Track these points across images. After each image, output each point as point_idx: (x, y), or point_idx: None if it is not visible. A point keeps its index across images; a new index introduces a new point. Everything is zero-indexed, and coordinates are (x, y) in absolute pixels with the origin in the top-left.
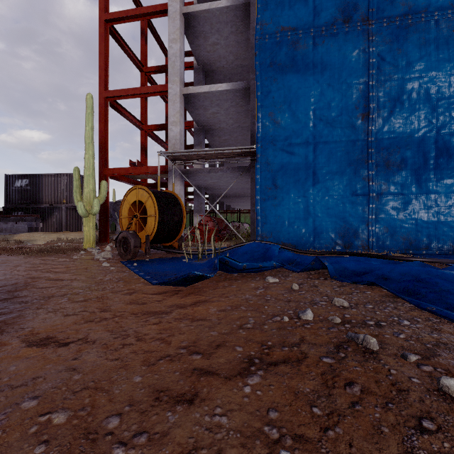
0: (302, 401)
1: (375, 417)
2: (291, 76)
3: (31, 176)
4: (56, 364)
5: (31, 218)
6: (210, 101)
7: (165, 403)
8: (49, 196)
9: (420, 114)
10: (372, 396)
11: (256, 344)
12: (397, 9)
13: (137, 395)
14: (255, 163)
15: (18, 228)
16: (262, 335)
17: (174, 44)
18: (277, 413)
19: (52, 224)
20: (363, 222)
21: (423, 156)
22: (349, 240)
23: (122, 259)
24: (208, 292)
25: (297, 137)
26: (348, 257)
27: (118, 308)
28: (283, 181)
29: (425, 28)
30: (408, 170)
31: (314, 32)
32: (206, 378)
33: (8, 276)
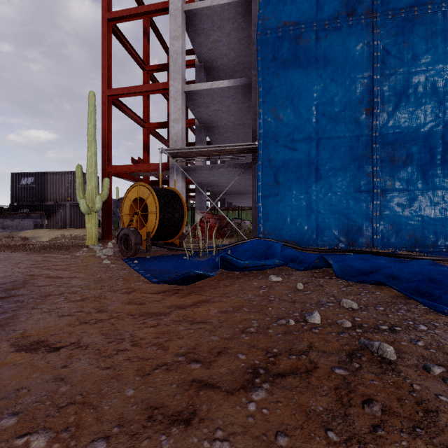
0: (315, 422)
1: (402, 446)
2: (294, 72)
3: (36, 175)
4: (43, 373)
5: (36, 215)
6: (211, 98)
7: (159, 423)
8: (54, 194)
9: (426, 108)
10: (396, 418)
11: (260, 351)
12: (403, 1)
13: (128, 413)
14: (256, 160)
15: (23, 225)
16: (267, 340)
17: (175, 41)
18: (286, 439)
19: (57, 221)
20: (367, 219)
21: (430, 151)
22: (353, 237)
23: (123, 256)
24: (209, 292)
25: (299, 133)
26: (353, 255)
27: (115, 308)
28: (285, 177)
29: (431, 20)
30: (414, 166)
31: (317, 26)
32: (206, 392)
33: (8, 273)
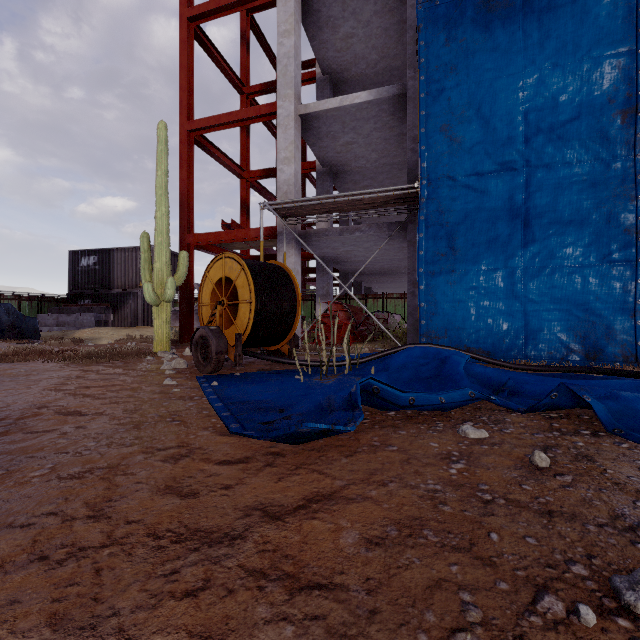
0: None
1: None
2: (483, 59)
3: (100, 252)
4: None
5: (99, 309)
6: (341, 124)
7: None
8: (122, 278)
9: None
10: None
11: None
12: None
13: None
14: (414, 215)
15: (83, 321)
16: None
17: (285, 39)
18: None
19: (126, 316)
20: (625, 311)
21: None
22: (595, 343)
23: (199, 372)
24: (339, 464)
25: (493, 164)
26: (617, 381)
27: (130, 506)
28: (467, 241)
29: None
30: None
31: None
32: None
33: (8, 401)
